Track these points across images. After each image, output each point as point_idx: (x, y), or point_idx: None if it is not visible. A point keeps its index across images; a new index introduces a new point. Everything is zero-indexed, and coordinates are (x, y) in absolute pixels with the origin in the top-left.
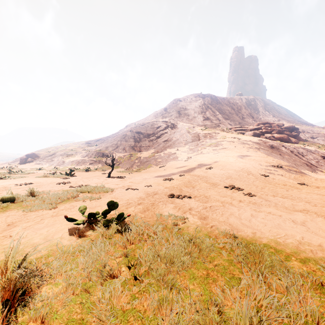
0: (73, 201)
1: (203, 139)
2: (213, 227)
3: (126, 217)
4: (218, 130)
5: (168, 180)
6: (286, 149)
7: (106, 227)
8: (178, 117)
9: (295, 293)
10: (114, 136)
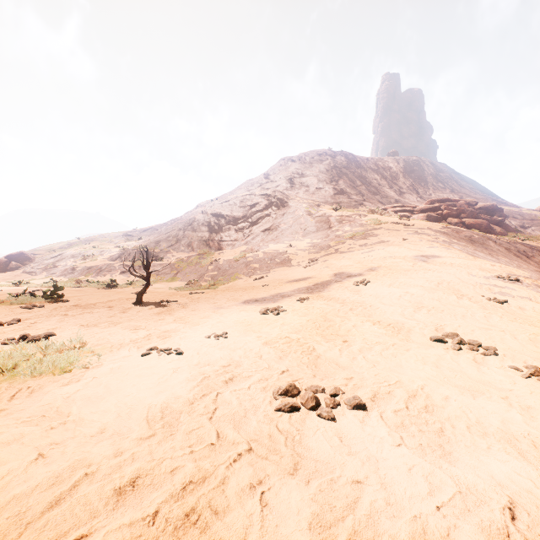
0: None
1: (338, 227)
2: None
3: None
4: (362, 211)
5: (273, 312)
6: (497, 244)
7: None
8: (289, 188)
9: None
10: (172, 222)
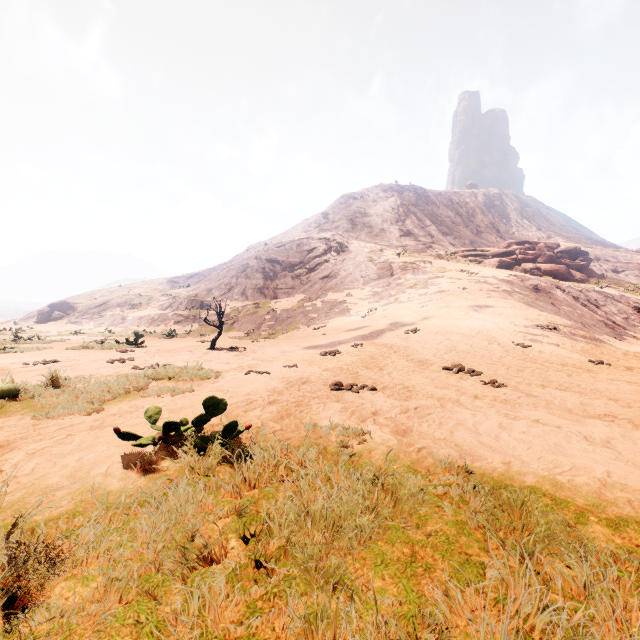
0: (138, 398)
1: (401, 274)
2: (421, 452)
3: (243, 430)
4: (430, 256)
5: (331, 354)
6: (565, 292)
7: (200, 452)
8: (350, 230)
9: (604, 598)
10: (224, 269)
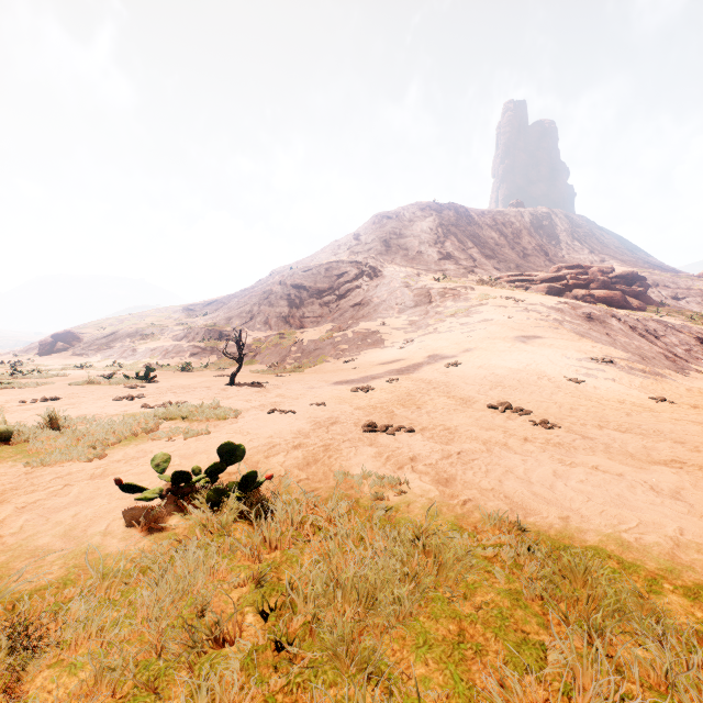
0: (146, 441)
1: (440, 302)
2: (467, 505)
3: (263, 480)
4: (472, 281)
5: (363, 390)
6: (621, 322)
7: (214, 507)
8: (384, 252)
9: (690, 690)
10: (245, 295)
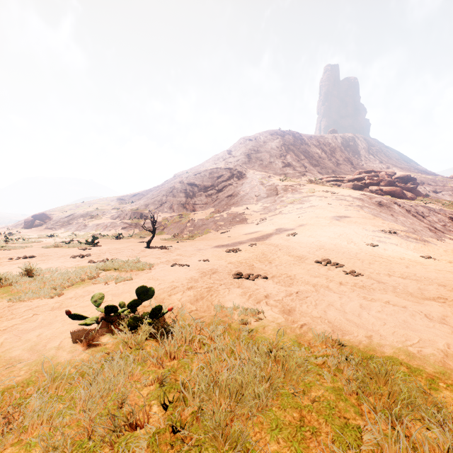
0: (90, 284)
1: (283, 194)
2: (303, 327)
3: (166, 311)
4: (304, 181)
5: (234, 251)
6: (400, 207)
7: (132, 330)
8: (247, 162)
9: None
10: (157, 190)
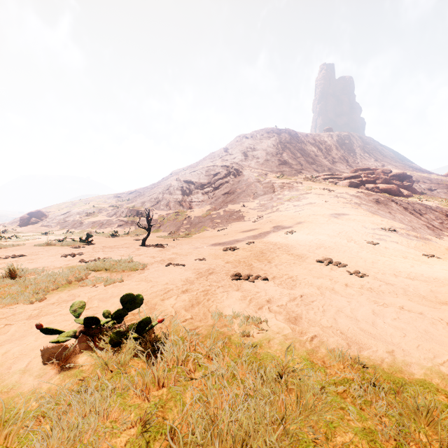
0: (77, 287)
1: (280, 191)
2: (314, 340)
3: (156, 323)
4: (300, 178)
5: (231, 249)
6: (397, 204)
7: (115, 347)
8: (244, 160)
9: None
10: (154, 187)
